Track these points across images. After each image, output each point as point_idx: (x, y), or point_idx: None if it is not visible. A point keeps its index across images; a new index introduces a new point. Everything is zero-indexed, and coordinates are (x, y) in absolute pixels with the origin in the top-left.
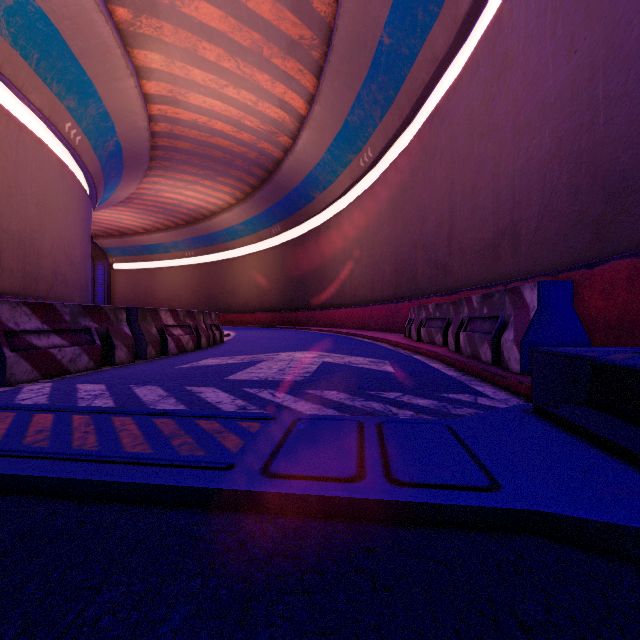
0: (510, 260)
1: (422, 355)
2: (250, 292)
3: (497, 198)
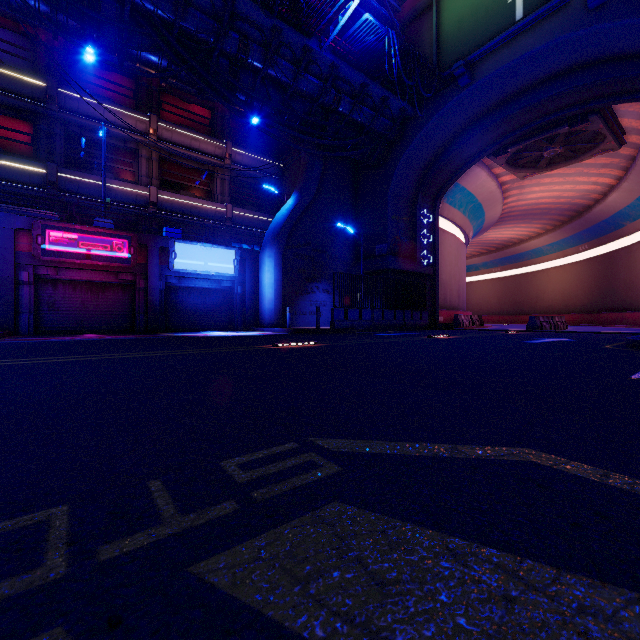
0: None
1: None
2: (554, 297)
3: None
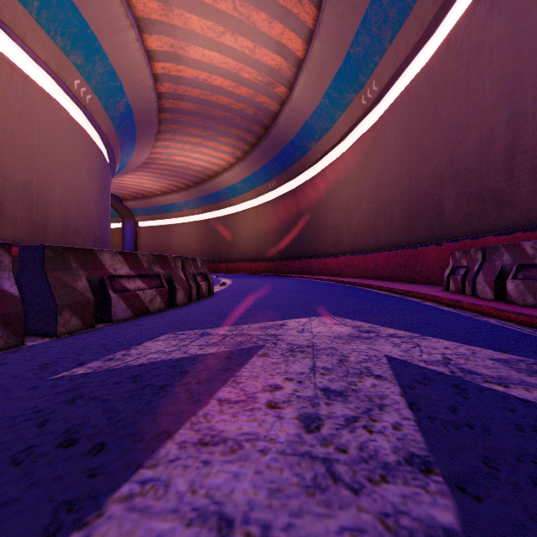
0: None
1: None
2: (249, 243)
3: None
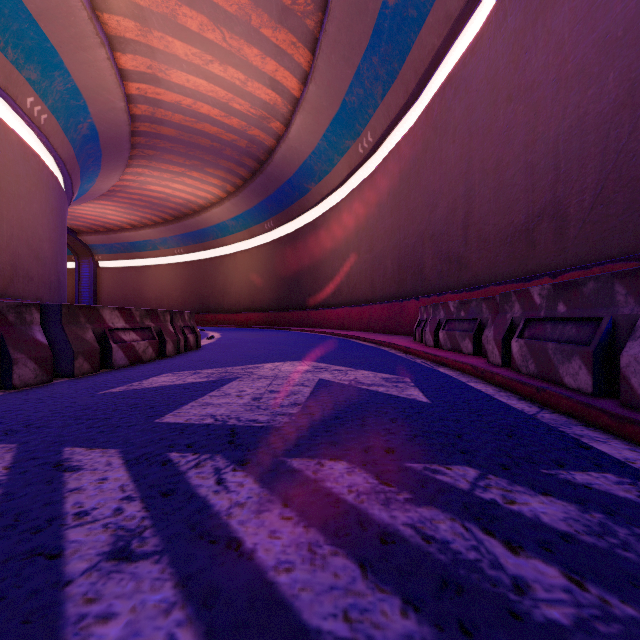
0: (552, 246)
1: (448, 367)
2: (242, 291)
3: (532, 172)
